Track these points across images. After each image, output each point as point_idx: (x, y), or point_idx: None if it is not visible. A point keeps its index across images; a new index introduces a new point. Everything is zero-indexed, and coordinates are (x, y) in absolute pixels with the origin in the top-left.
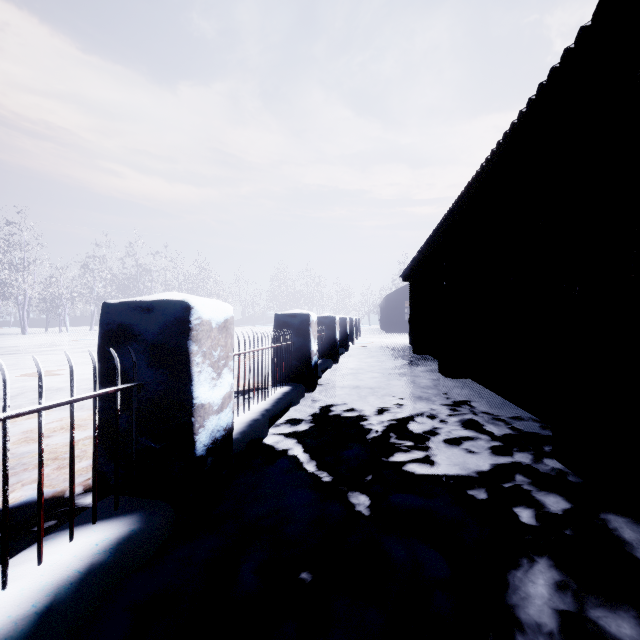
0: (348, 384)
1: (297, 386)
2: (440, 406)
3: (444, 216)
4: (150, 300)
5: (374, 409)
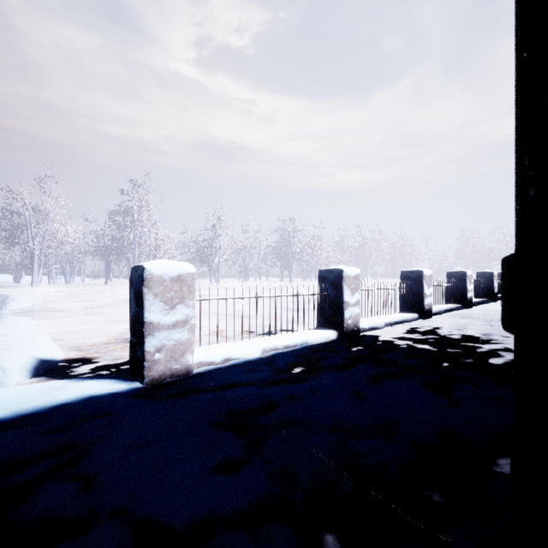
0: None
1: None
2: None
3: None
4: (486, 272)
5: None
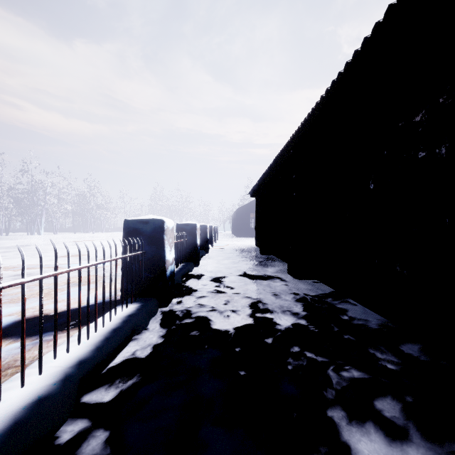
0: (207, 291)
1: (148, 302)
2: (306, 320)
3: (294, 133)
4: None
5: (236, 331)
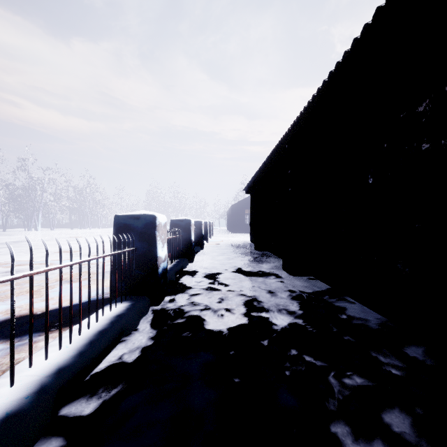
0: (201, 288)
1: (138, 301)
2: (303, 320)
3: (289, 127)
4: None
5: (230, 332)
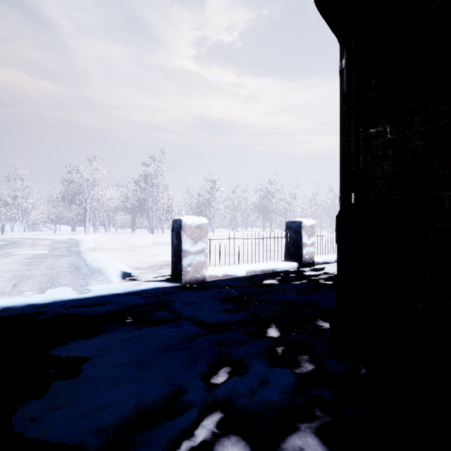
0: None
1: None
2: None
3: None
4: None
5: None
